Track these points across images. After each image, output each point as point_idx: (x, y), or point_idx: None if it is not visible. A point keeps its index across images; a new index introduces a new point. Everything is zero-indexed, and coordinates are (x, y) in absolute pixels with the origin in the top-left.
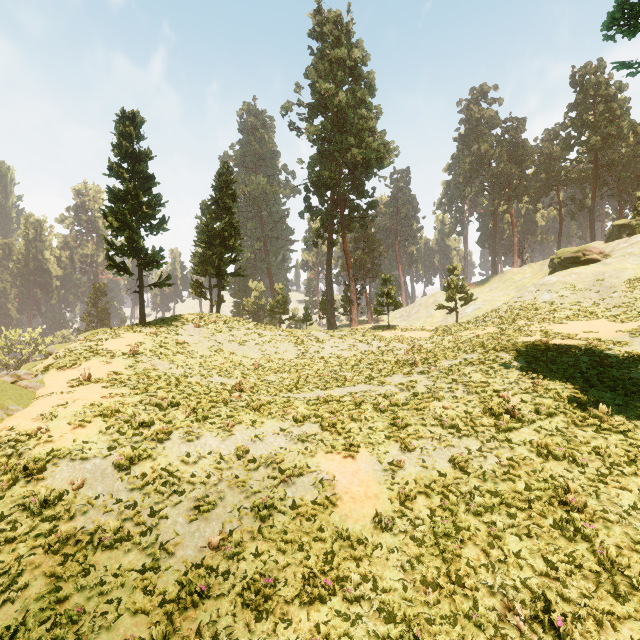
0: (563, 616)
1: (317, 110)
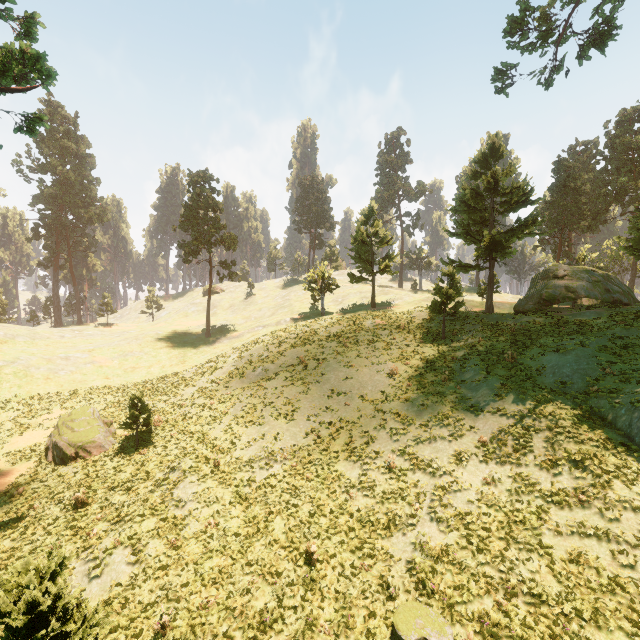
0: (149, 367)
1: (47, 170)
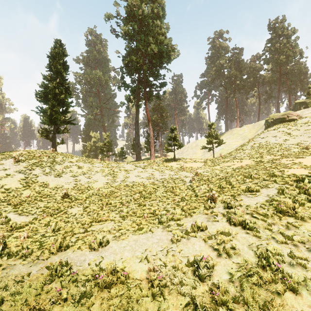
0: None
1: (129, 20)
